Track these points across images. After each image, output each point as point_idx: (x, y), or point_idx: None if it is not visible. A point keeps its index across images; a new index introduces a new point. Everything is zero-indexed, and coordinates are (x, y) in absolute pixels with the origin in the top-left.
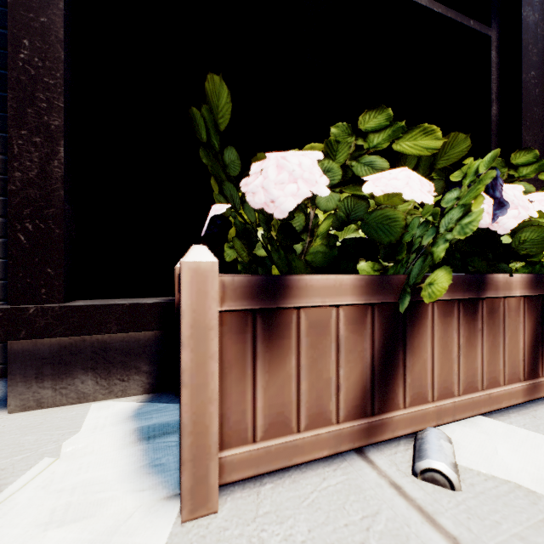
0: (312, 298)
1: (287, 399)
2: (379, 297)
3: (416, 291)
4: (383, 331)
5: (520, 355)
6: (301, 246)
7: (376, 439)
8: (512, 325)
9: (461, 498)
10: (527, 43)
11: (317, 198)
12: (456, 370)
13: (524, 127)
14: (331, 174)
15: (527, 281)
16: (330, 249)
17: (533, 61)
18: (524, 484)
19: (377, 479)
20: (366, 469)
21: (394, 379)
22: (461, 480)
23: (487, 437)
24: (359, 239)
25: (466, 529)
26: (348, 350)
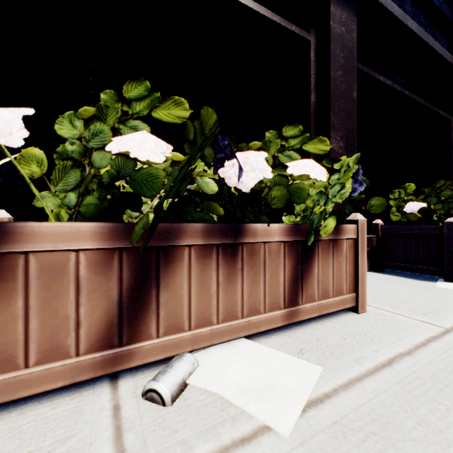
0: (41, 244)
1: (12, 337)
2: (125, 243)
3: (169, 237)
4: (133, 272)
5: (281, 288)
6: (76, 197)
7: (122, 366)
8: (273, 265)
9: (164, 413)
10: (335, 49)
11: (92, 155)
12: (216, 302)
13: (332, 113)
14: (103, 134)
15: (286, 230)
16: (101, 201)
17: (340, 63)
18: (225, 395)
19: (105, 403)
20: (104, 395)
21: (146, 313)
22: (180, 396)
23: (233, 356)
24: (127, 192)
25: (141, 441)
26: (91, 290)
